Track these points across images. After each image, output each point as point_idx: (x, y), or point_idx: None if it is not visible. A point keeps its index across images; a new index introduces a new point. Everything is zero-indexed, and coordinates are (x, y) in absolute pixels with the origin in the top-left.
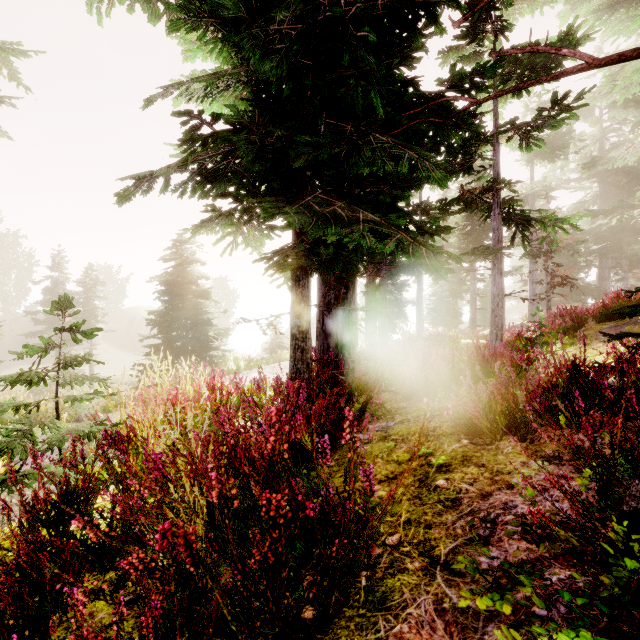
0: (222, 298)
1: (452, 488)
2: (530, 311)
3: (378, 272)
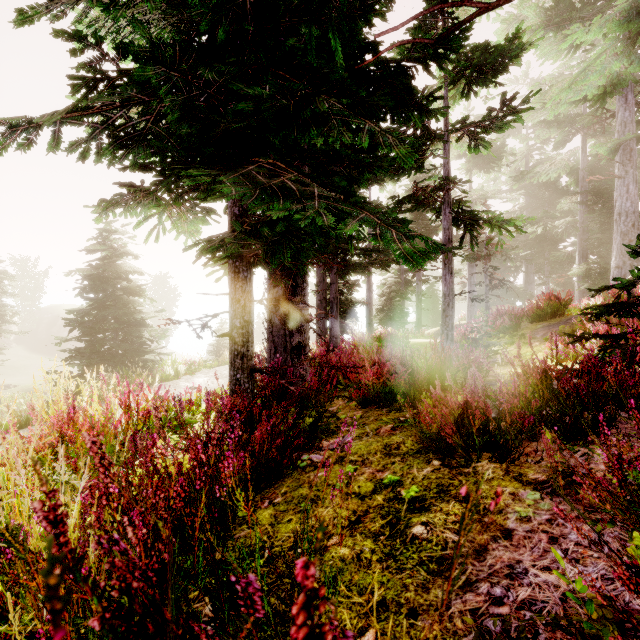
0: (162, 296)
1: (435, 540)
2: (469, 312)
3: (329, 271)
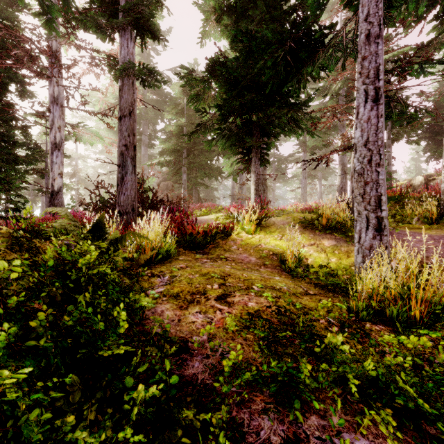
0: None
1: None
2: None
3: None
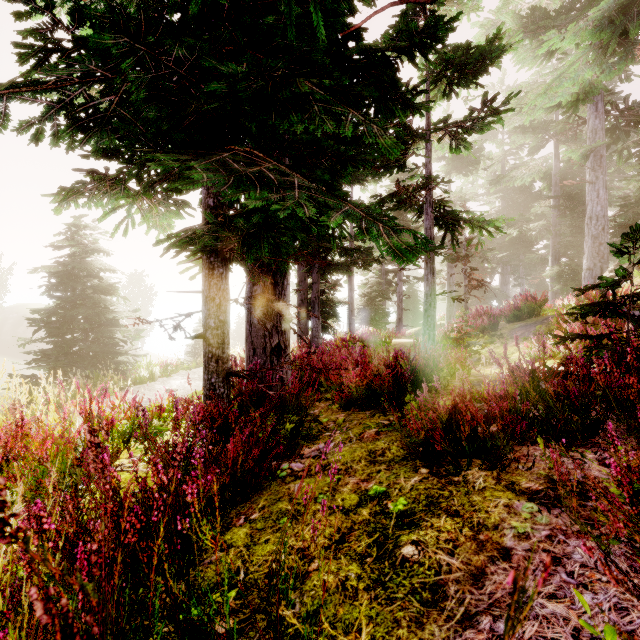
0: (138, 295)
1: (427, 563)
2: (448, 312)
3: (310, 270)
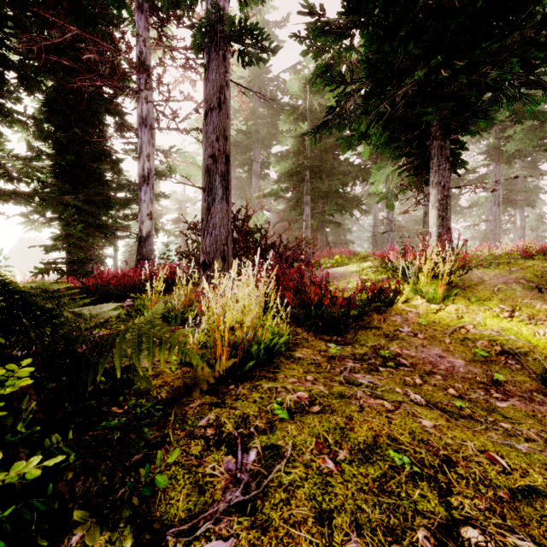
0: None
1: None
2: None
3: None
